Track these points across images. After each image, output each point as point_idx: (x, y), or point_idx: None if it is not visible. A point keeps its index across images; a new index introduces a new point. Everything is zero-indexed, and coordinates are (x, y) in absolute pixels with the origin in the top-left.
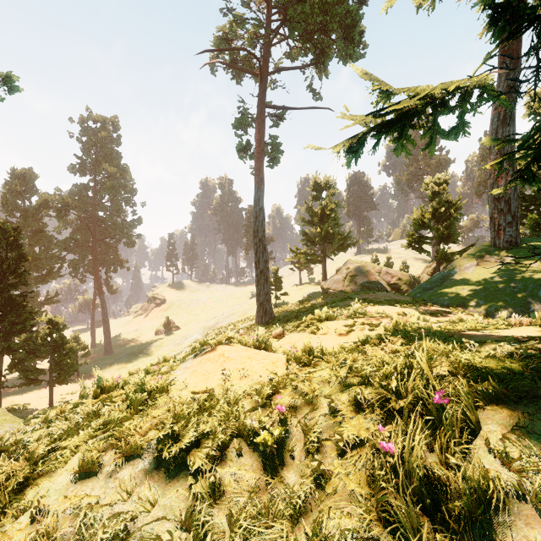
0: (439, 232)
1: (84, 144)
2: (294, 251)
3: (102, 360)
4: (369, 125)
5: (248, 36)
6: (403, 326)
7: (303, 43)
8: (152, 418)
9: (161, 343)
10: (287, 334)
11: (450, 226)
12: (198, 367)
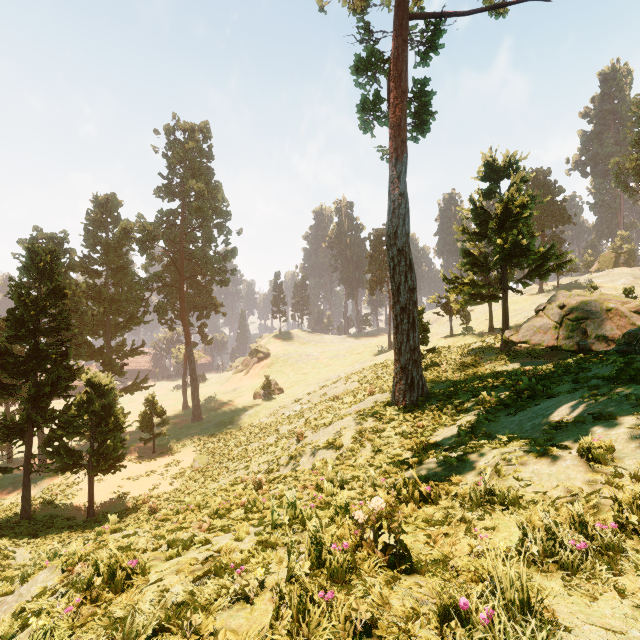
0: None
1: (170, 159)
2: (451, 281)
3: (188, 428)
4: None
5: None
6: None
7: None
8: None
9: (257, 412)
10: None
11: None
12: None
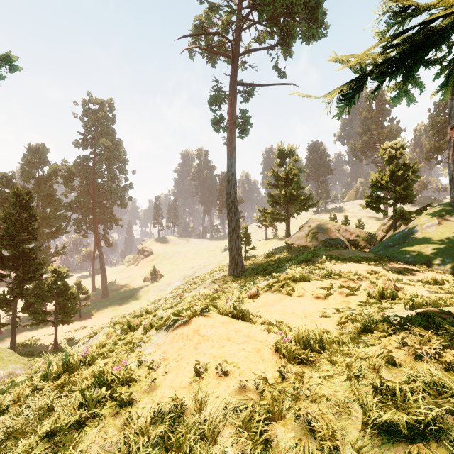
0: (396, 193)
1: (86, 122)
2: (261, 211)
3: (100, 302)
4: (365, 68)
5: (221, 24)
6: (390, 293)
7: (270, 27)
8: (105, 434)
9: (148, 289)
10: (262, 293)
11: (407, 187)
12: (169, 346)
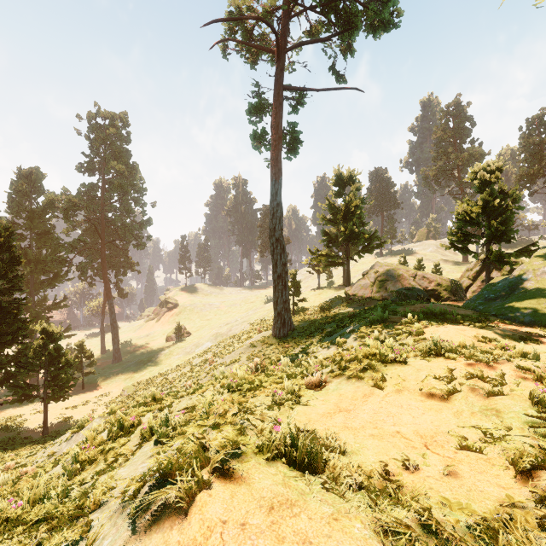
0: (492, 229)
1: (92, 141)
2: (314, 253)
3: (110, 368)
4: None
5: (263, 11)
6: None
7: (326, 14)
8: None
9: (171, 351)
10: (329, 380)
11: (505, 221)
12: None
